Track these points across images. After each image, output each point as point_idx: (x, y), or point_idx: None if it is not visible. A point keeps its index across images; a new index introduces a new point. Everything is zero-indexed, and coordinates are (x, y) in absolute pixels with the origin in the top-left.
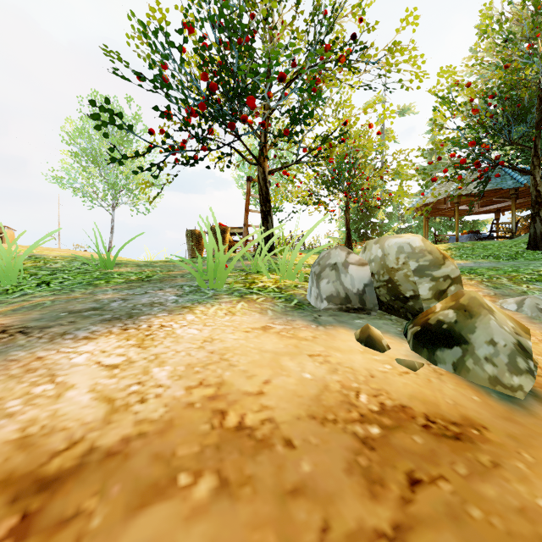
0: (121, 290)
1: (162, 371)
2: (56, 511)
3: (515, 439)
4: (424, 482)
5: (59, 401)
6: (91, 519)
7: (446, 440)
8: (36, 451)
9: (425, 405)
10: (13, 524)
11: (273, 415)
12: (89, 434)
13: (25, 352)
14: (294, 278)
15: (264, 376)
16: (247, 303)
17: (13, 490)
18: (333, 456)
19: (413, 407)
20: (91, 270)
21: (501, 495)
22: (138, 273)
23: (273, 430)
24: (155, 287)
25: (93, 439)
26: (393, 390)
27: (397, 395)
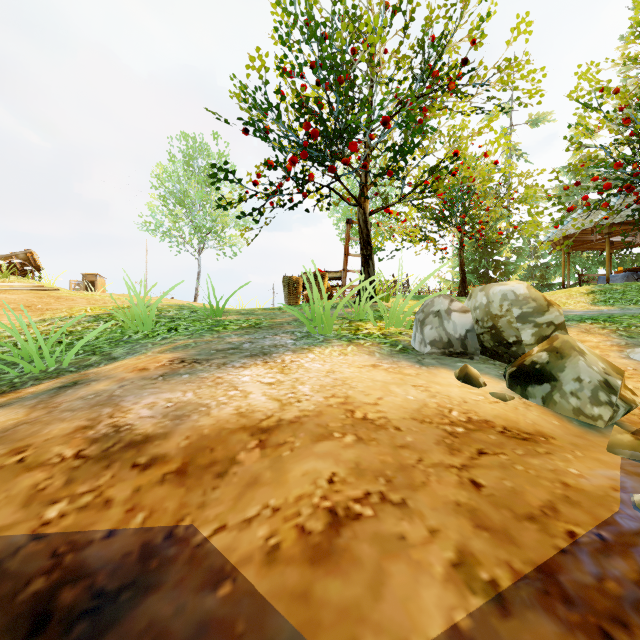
0: (242, 335)
1: (304, 387)
2: (275, 441)
3: (575, 445)
4: (489, 454)
5: (248, 399)
6: (294, 444)
7: (515, 439)
8: (251, 418)
9: (506, 421)
10: (257, 443)
11: (386, 415)
12: (275, 414)
13: (208, 374)
14: (398, 325)
15: (377, 395)
16: (356, 347)
17: (249, 431)
18: (427, 437)
19: (495, 422)
20: (203, 318)
21: (542, 464)
22: (245, 320)
23: (387, 422)
24: (269, 333)
25: (279, 416)
26: (481, 411)
27: (484, 414)
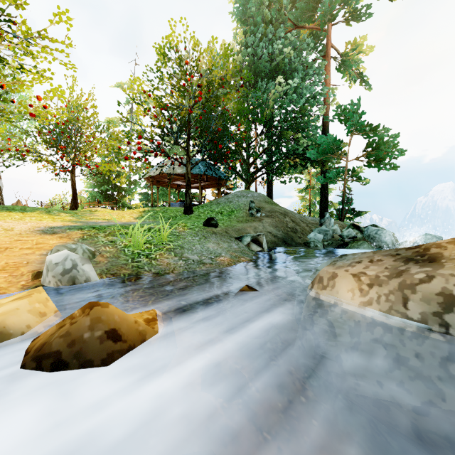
0: None
1: None
2: None
3: None
4: None
5: None
6: None
7: None
8: None
9: None
10: None
11: None
12: None
13: None
14: None
15: None
16: None
17: None
18: None
19: None
20: None
21: None
22: None
23: None
24: None
25: None
26: None
27: None
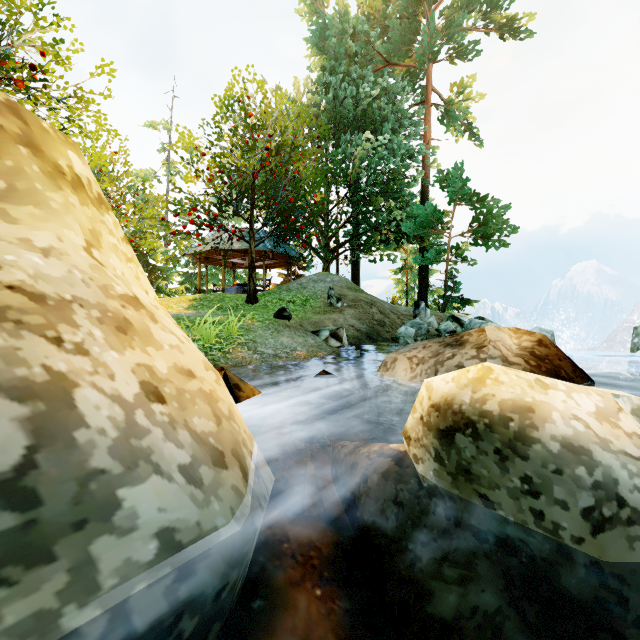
0: None
1: None
2: None
3: None
4: None
5: None
6: None
7: None
8: None
9: None
10: None
11: None
12: None
13: None
14: None
15: None
16: None
17: None
18: None
19: None
20: None
21: None
22: None
23: None
24: None
25: None
26: None
27: None
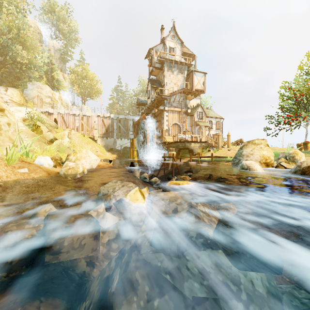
0: None
1: None
2: None
3: None
4: None
5: None
6: None
7: None
8: None
9: None
10: None
11: None
12: None
13: None
14: None
15: None
16: None
17: None
18: None
19: None
20: None
21: None
22: None
23: None
24: None
25: None
26: None
27: None
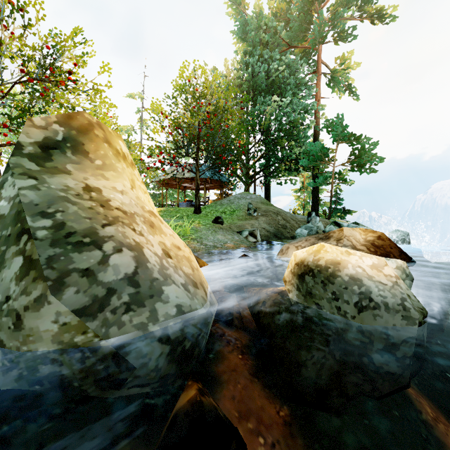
0: None
1: None
2: None
3: None
4: None
5: None
6: None
7: None
8: None
9: None
10: None
11: None
12: None
13: None
14: None
15: None
16: None
17: None
18: None
19: None
20: None
21: None
22: None
23: None
24: None
25: None
26: None
27: None
